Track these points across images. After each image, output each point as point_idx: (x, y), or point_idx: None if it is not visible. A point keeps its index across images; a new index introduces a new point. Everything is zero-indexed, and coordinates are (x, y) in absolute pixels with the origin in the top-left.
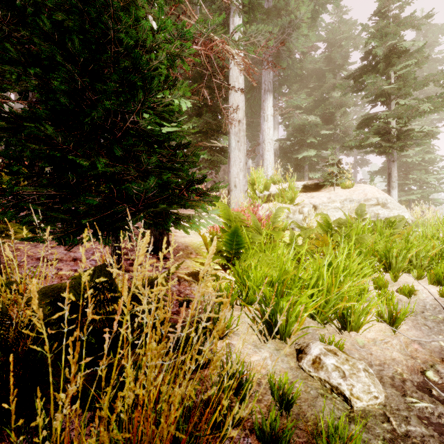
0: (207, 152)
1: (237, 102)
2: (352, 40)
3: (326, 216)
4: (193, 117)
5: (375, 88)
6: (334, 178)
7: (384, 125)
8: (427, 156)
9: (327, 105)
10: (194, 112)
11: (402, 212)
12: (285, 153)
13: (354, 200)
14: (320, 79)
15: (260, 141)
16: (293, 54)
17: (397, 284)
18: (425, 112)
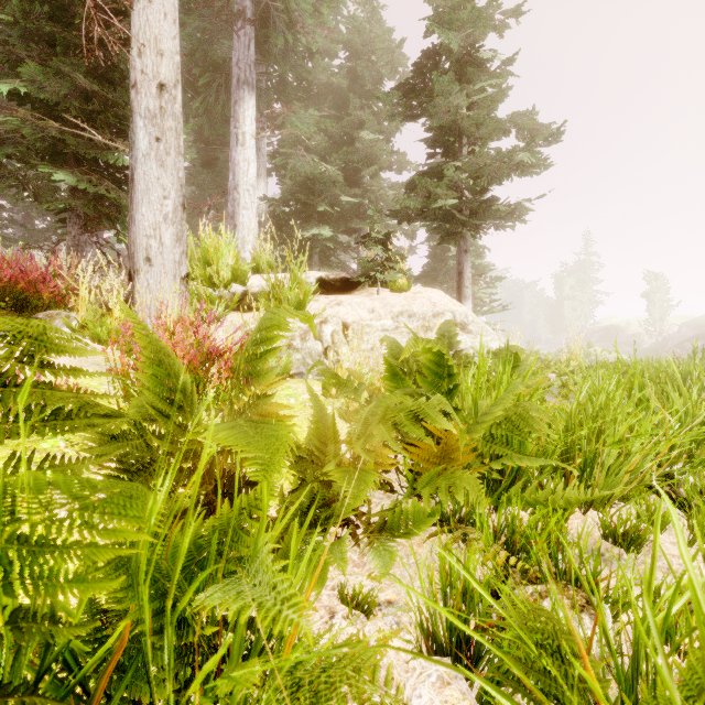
0: (78, 172)
1: (156, 32)
2: (388, 53)
3: (443, 350)
4: (27, 60)
5: (446, 110)
6: (377, 270)
7: (459, 182)
8: (477, 261)
9: (350, 153)
10: (39, 59)
11: (492, 340)
12: (279, 228)
13: (417, 315)
14: (339, 109)
15: (229, 185)
16: (296, 31)
17: (637, 561)
18: (518, 169)
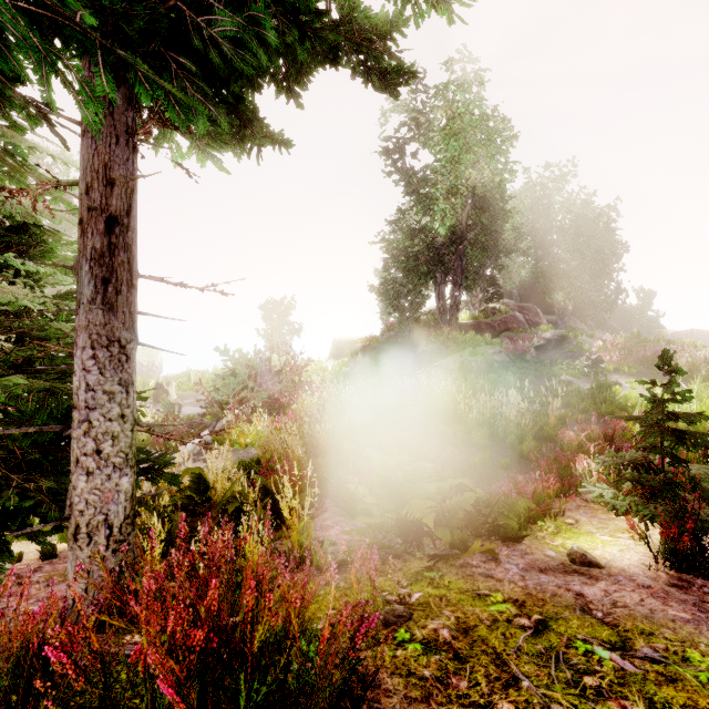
0: None
1: None
2: None
3: None
4: None
5: None
6: None
7: None
8: None
9: None
10: None
11: None
12: None
13: None
14: None
15: None
16: None
17: None
18: None
